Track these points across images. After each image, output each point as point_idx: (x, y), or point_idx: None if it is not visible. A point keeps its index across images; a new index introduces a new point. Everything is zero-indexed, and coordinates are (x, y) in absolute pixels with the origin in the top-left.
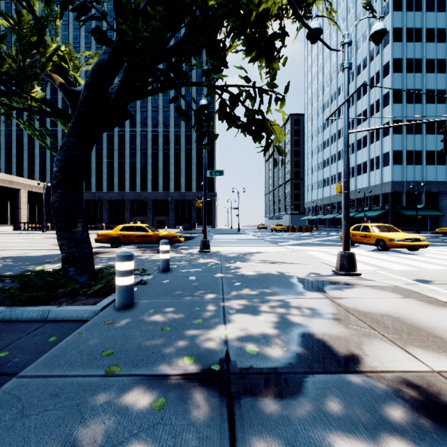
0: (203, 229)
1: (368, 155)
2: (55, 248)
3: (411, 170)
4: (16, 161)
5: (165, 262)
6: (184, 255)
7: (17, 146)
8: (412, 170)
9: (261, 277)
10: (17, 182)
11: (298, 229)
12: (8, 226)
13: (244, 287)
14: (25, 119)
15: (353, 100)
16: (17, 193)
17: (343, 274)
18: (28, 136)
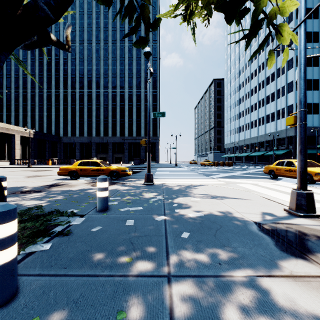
0: (147, 164)
1: (275, 107)
2: (20, 181)
3: (310, 118)
4: (14, 115)
5: (103, 201)
6: (129, 188)
7: (14, 103)
8: (311, 118)
9: (212, 222)
10: (12, 129)
11: (222, 164)
12: (6, 162)
13: (196, 243)
14: (20, 84)
15: (263, 66)
16: (12, 137)
17: (303, 216)
18: (23, 96)
